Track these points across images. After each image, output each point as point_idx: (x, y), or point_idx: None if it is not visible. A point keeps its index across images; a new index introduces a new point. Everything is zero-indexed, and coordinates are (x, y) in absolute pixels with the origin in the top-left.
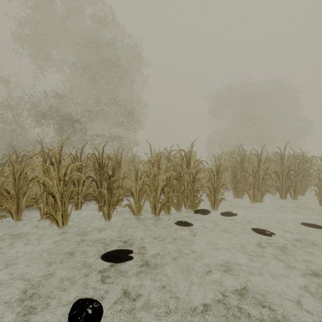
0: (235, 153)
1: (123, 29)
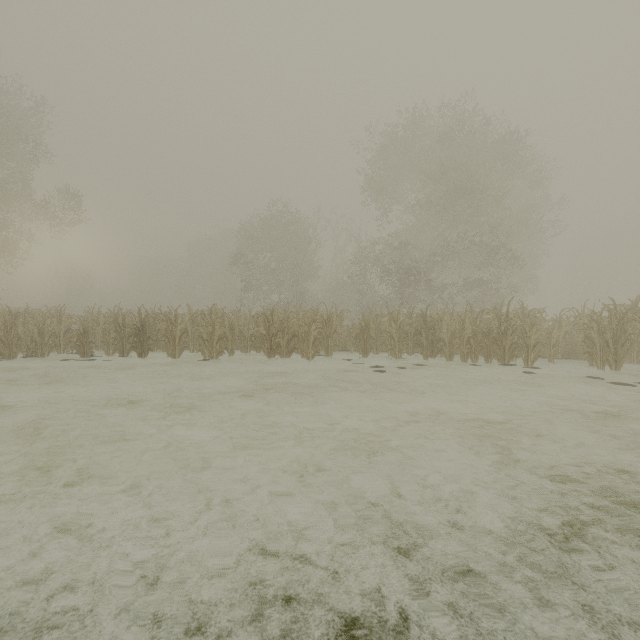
0: (632, 307)
1: (485, 123)
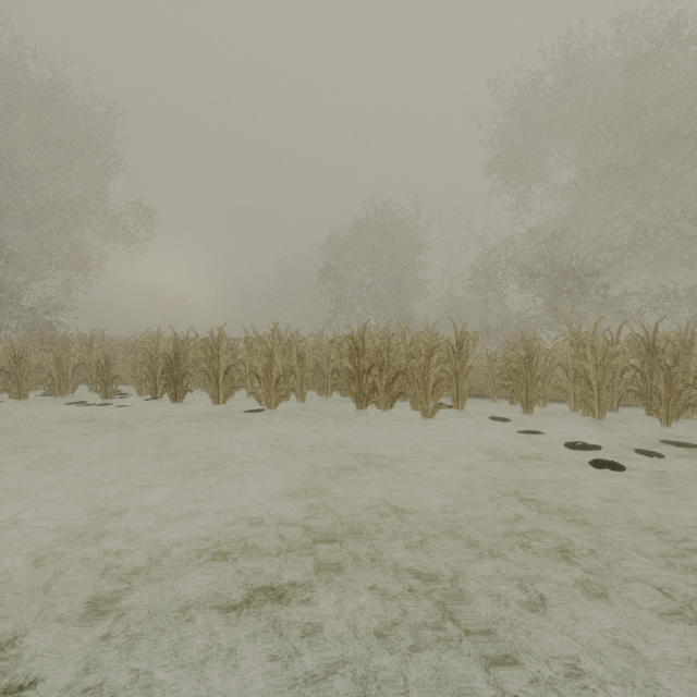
0: None
1: None
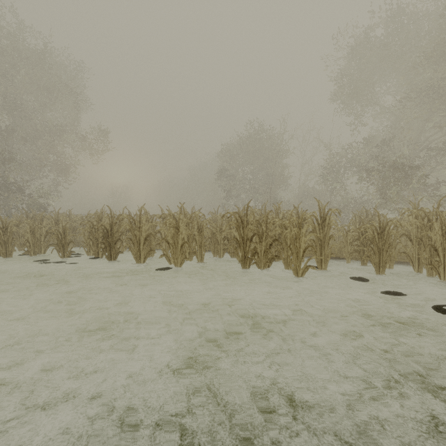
0: None
1: None
